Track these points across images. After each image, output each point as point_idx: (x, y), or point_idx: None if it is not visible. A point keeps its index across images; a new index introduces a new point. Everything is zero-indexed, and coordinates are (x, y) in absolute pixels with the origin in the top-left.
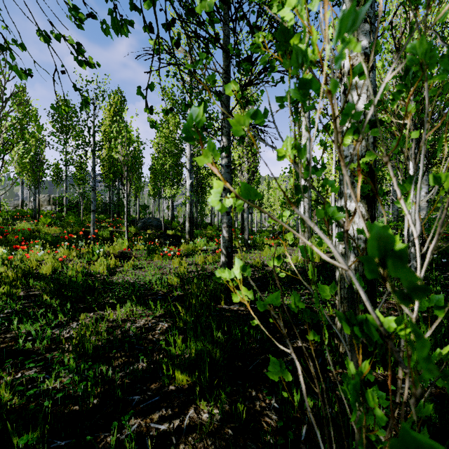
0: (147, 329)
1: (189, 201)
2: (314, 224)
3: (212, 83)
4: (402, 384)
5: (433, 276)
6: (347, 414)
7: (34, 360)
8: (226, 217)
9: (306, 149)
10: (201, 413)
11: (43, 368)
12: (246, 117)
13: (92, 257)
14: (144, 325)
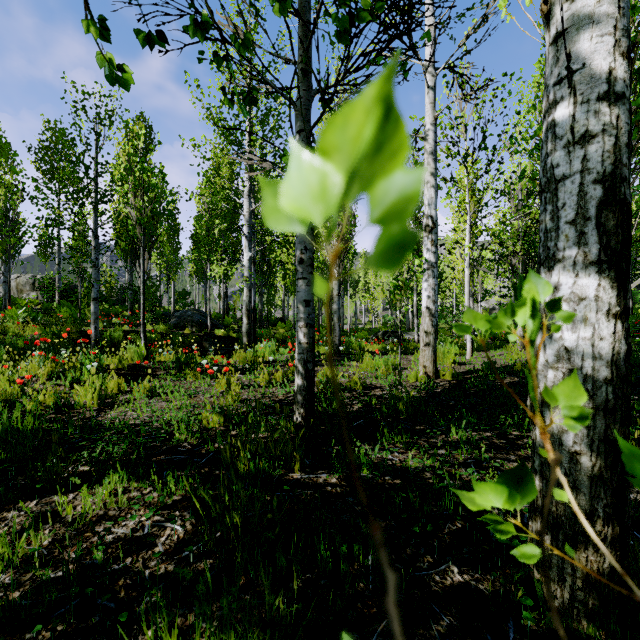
0: (138, 543)
1: (247, 285)
2: None
3: None
4: None
5: None
6: None
7: None
8: (305, 309)
9: None
10: None
11: None
12: None
13: (80, 375)
14: (133, 530)
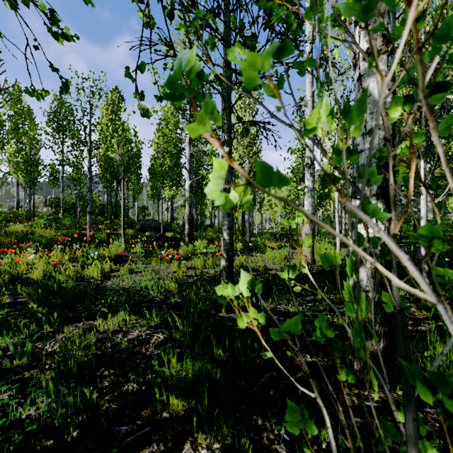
0: (141, 341)
1: (188, 203)
2: (379, 228)
3: (211, 46)
4: (428, 408)
5: (445, 280)
6: (370, 448)
7: (9, 381)
8: (227, 218)
9: (365, 104)
10: (199, 449)
11: (19, 390)
12: (265, 56)
13: (86, 260)
14: (137, 336)
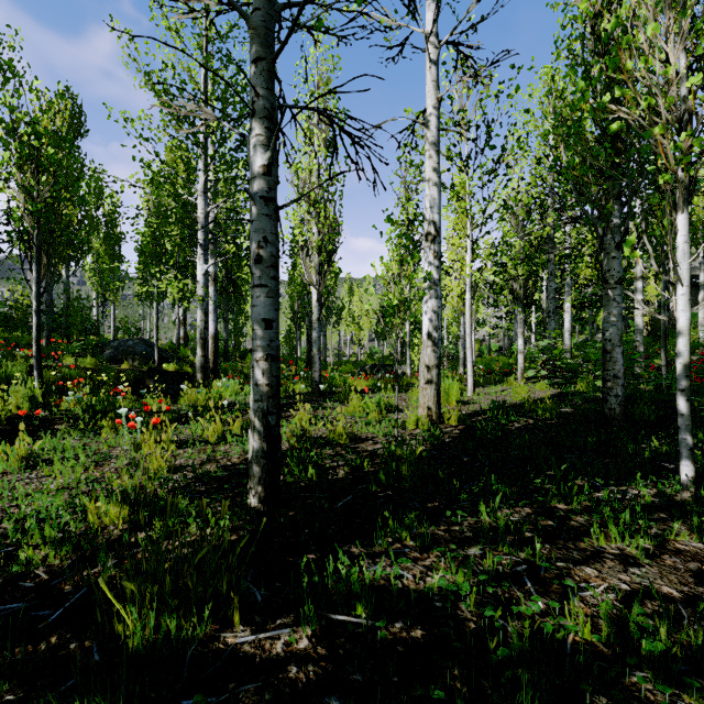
0: None
1: (202, 306)
2: None
3: None
4: None
5: None
6: None
7: None
8: (264, 332)
9: None
10: None
11: None
12: None
13: None
14: None
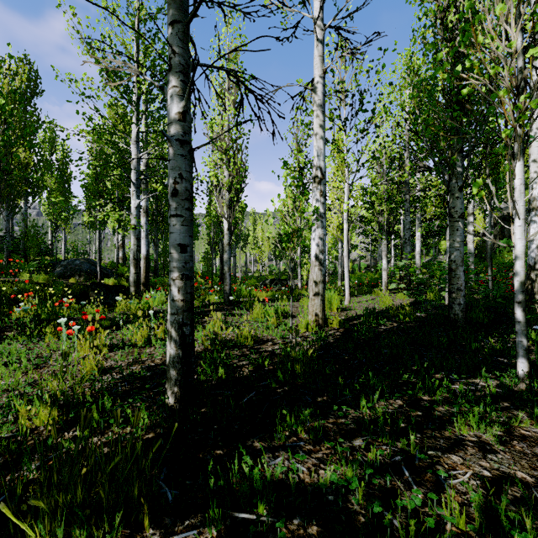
0: None
1: (135, 233)
2: None
3: None
4: None
5: None
6: None
7: None
8: (180, 255)
9: None
10: None
11: None
12: None
13: None
14: None
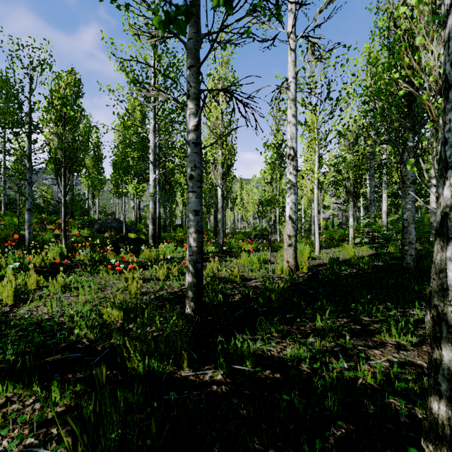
0: None
1: (152, 199)
2: None
3: None
4: None
5: None
6: None
7: None
8: (194, 217)
9: None
10: None
11: None
12: None
13: (5, 273)
14: None
